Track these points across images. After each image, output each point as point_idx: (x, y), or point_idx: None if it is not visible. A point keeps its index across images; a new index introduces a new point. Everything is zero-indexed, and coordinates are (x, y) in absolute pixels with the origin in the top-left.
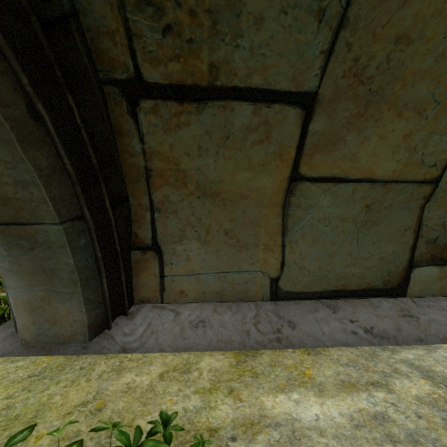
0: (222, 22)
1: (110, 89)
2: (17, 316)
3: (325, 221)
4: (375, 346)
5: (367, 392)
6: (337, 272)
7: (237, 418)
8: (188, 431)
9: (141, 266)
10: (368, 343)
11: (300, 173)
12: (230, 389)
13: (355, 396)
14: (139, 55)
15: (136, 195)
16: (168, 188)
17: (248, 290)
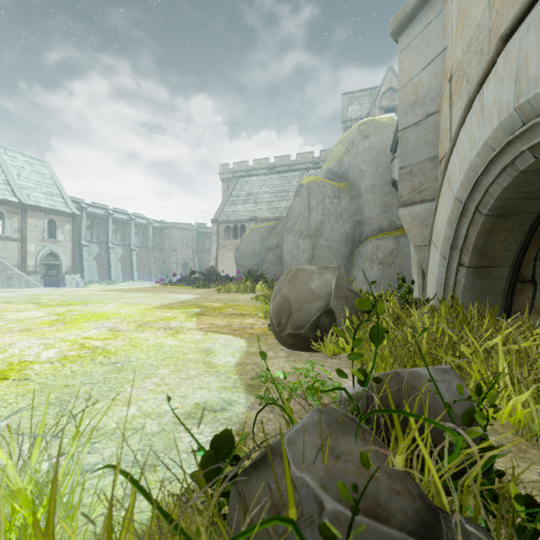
0: None
1: None
2: None
3: None
4: None
5: None
6: None
7: None
8: None
9: (520, 292)
10: None
11: None
12: None
13: None
14: None
15: (528, 252)
16: None
17: None
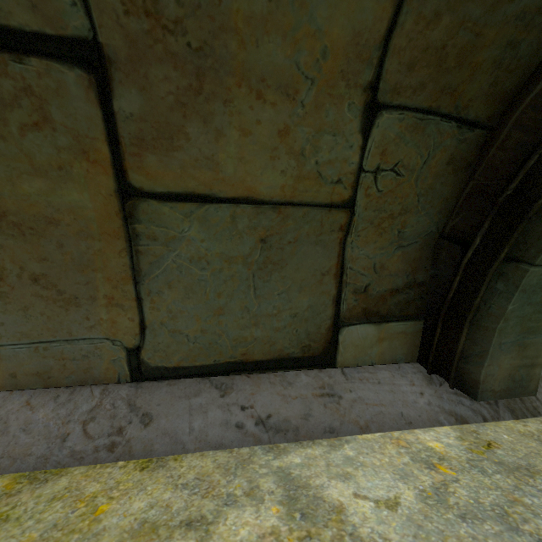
0: None
1: None
2: None
3: (202, 262)
4: (262, 445)
5: None
6: (232, 336)
7: None
8: None
9: None
10: (253, 441)
11: (134, 185)
12: None
13: None
14: None
15: None
16: None
17: (91, 368)
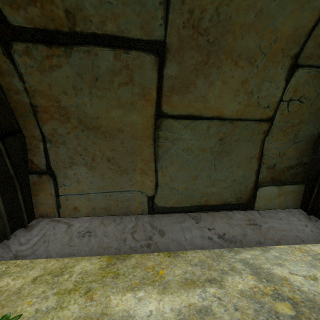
0: None
1: None
2: None
3: (188, 151)
4: (224, 248)
5: (202, 288)
6: (200, 191)
7: (79, 317)
8: None
9: (39, 187)
10: (219, 246)
11: (163, 111)
12: (88, 289)
13: (191, 292)
14: None
15: (28, 128)
16: (55, 123)
17: (130, 206)
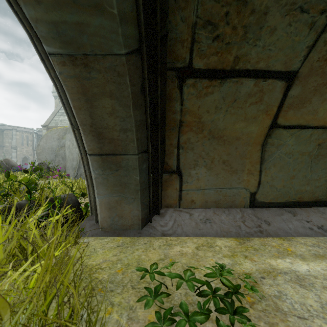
0: (250, 32)
1: (170, 73)
2: (100, 212)
3: (290, 155)
4: (326, 237)
5: None
6: (296, 189)
7: (258, 269)
8: (233, 273)
9: (168, 183)
10: (321, 235)
11: (277, 123)
12: (244, 255)
13: None
14: (194, 53)
15: (170, 138)
16: (191, 134)
17: (235, 201)
